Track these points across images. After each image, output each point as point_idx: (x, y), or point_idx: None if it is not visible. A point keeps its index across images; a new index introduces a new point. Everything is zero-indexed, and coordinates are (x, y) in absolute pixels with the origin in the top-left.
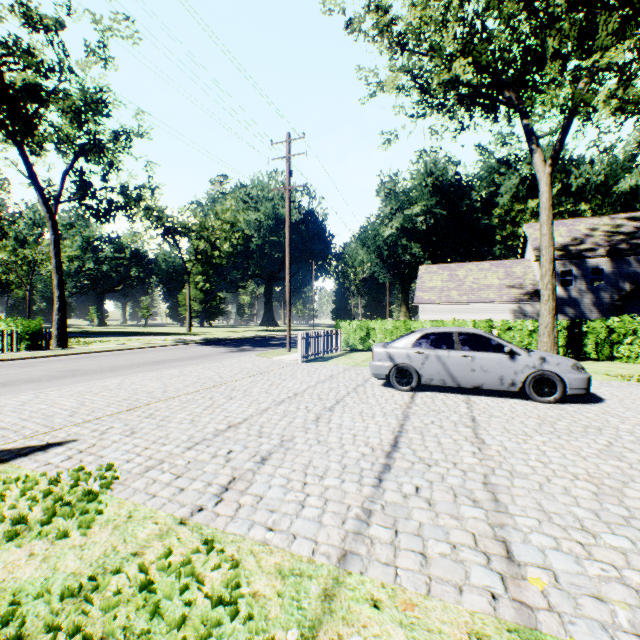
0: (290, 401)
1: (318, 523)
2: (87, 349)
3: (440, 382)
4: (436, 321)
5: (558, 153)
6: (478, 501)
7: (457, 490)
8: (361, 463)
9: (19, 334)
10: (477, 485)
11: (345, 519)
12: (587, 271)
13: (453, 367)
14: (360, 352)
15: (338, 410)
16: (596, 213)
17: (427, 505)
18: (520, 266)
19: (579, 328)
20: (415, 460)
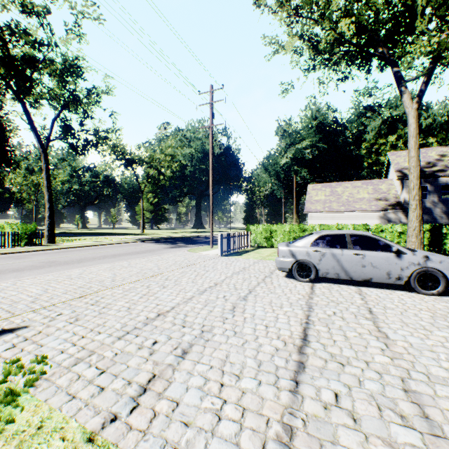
0: (211, 290)
1: (235, 447)
2: (67, 245)
3: (335, 275)
4: (323, 225)
5: (424, 92)
6: (407, 418)
7: (379, 400)
8: (275, 360)
9: (20, 234)
10: (398, 393)
11: (265, 441)
12: (438, 187)
13: (346, 263)
14: (265, 248)
15: (251, 300)
16: (440, 145)
17: (352, 422)
18: (385, 184)
19: (439, 230)
20: (327, 357)
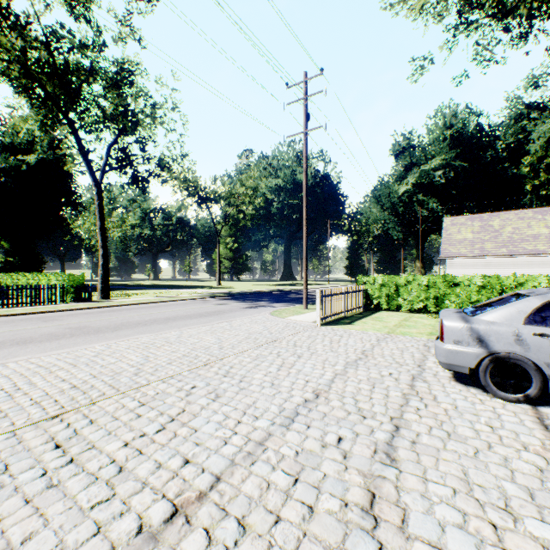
0: (307, 415)
1: None
2: (120, 302)
3: None
4: (487, 276)
5: None
6: None
7: None
8: None
9: (66, 287)
10: None
11: None
12: None
13: None
14: (387, 312)
15: (408, 463)
16: None
17: None
18: None
19: None
20: None
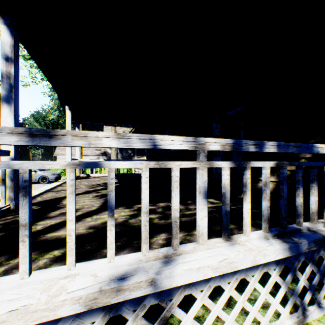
0: None
1: None
2: None
3: None
4: None
5: None
6: None
7: None
8: None
9: None
10: None
11: None
12: None
13: None
14: None
15: None
16: None
17: None
18: None
19: None
20: None
